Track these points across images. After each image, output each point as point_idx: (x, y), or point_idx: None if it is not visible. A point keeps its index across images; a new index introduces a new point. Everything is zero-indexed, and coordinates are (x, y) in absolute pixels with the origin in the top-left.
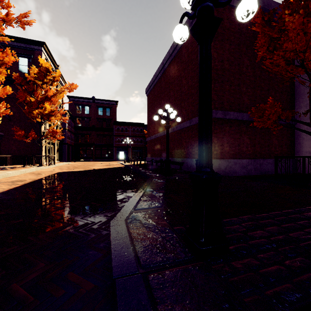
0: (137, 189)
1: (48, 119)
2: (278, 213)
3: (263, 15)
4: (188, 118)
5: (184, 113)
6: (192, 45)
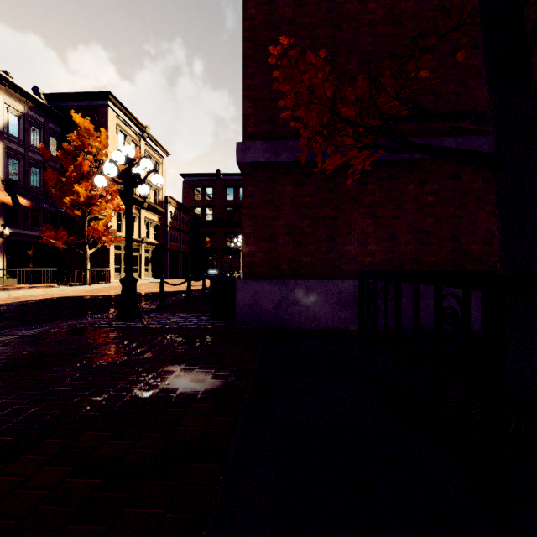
0: None
1: (90, 211)
2: None
3: None
4: None
5: None
6: None
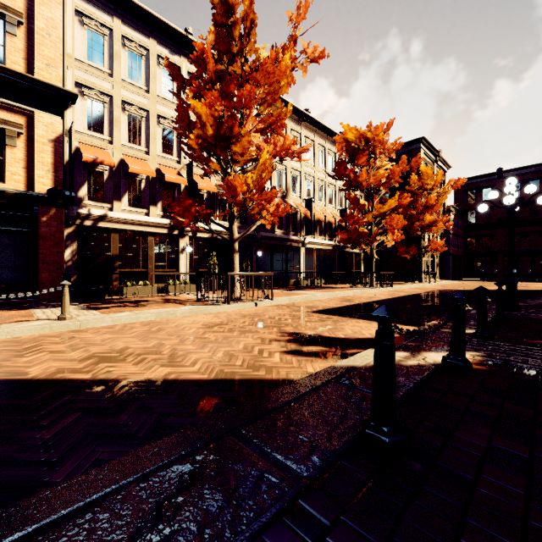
0: None
1: (428, 231)
2: None
3: None
4: None
5: None
6: None
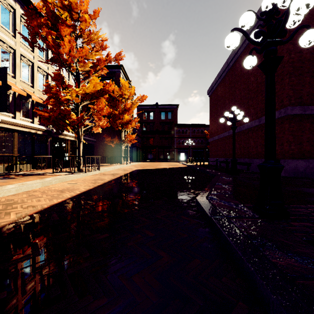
0: (207, 184)
1: (126, 127)
2: None
3: None
4: (257, 117)
5: (252, 112)
6: None
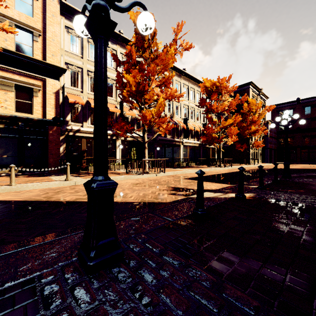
0: None
1: (253, 135)
2: None
3: None
4: None
5: None
6: None
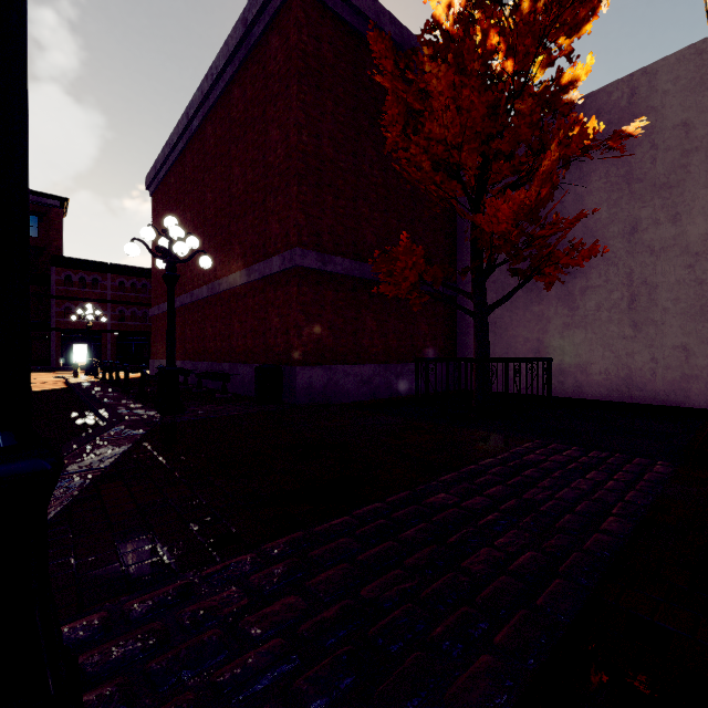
0: None
1: None
2: (374, 508)
3: (396, 57)
4: (246, 264)
5: (238, 251)
6: (253, 83)
